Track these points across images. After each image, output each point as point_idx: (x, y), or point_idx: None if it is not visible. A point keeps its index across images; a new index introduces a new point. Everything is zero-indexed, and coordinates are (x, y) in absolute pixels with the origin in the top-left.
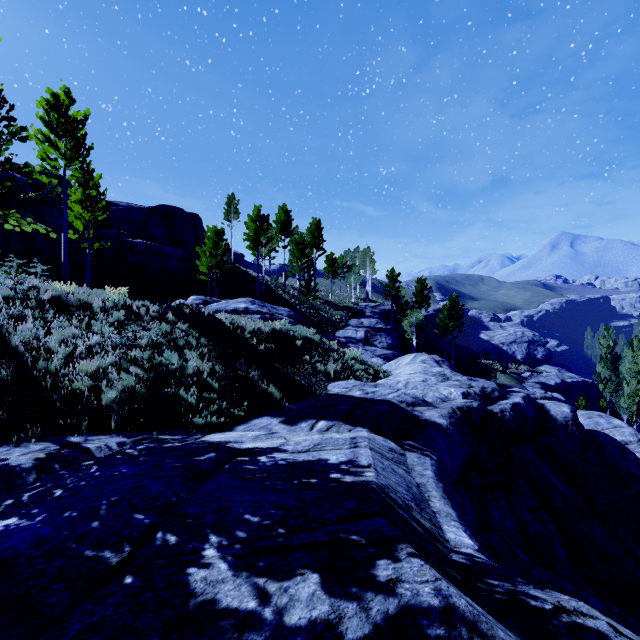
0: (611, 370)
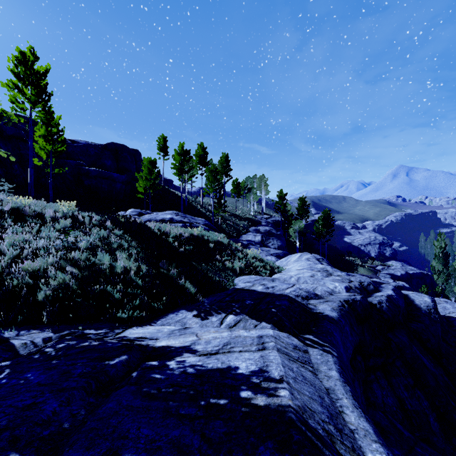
0: (443, 265)
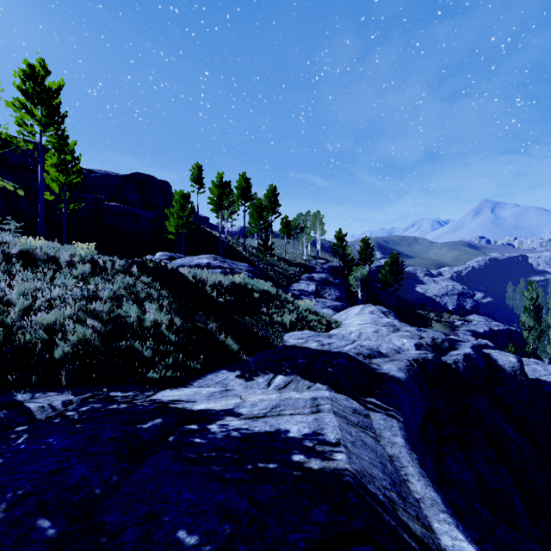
0: (534, 319)
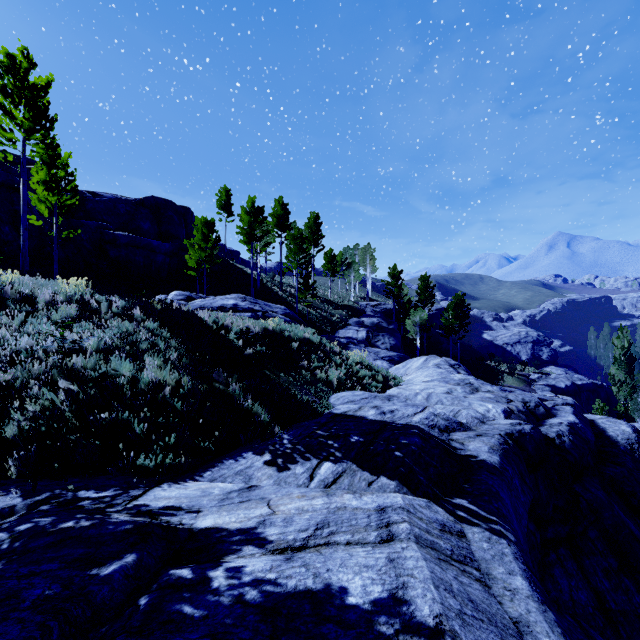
0: (626, 372)
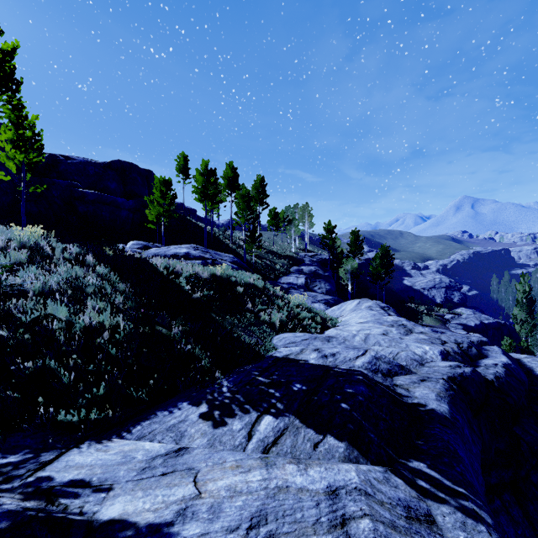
0: (527, 313)
